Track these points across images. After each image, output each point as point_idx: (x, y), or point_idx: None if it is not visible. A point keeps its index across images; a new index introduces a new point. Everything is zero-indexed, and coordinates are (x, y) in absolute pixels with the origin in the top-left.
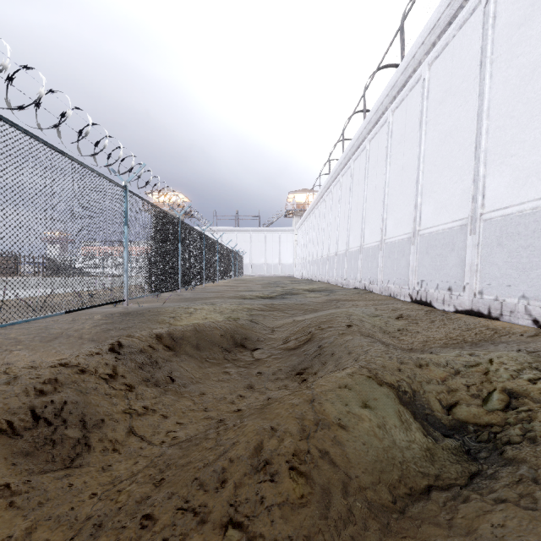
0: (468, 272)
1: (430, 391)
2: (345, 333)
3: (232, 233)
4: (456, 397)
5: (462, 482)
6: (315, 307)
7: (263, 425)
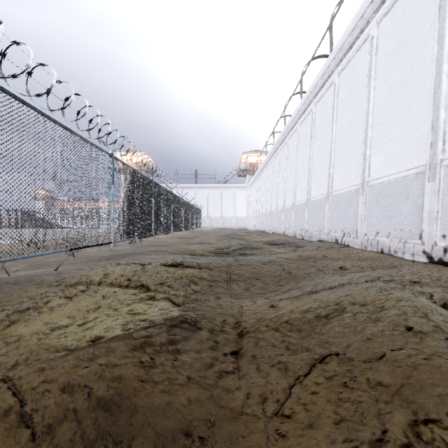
0: None
1: None
2: None
3: (191, 190)
4: None
5: None
6: (290, 269)
7: None
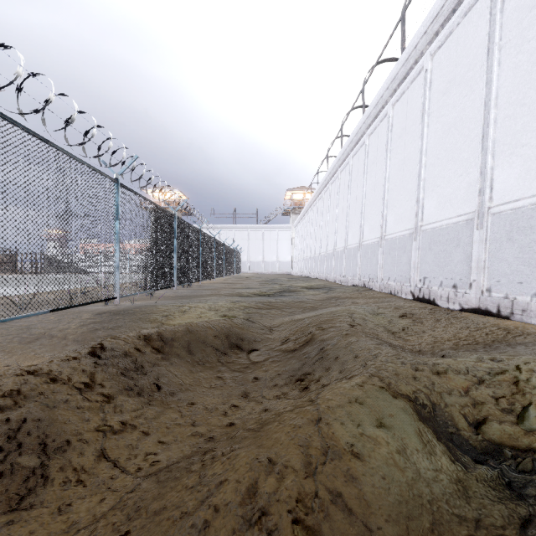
0: (475, 269)
1: (453, 405)
2: (349, 334)
3: (229, 231)
4: (484, 412)
5: (513, 532)
6: (314, 305)
7: (258, 456)
